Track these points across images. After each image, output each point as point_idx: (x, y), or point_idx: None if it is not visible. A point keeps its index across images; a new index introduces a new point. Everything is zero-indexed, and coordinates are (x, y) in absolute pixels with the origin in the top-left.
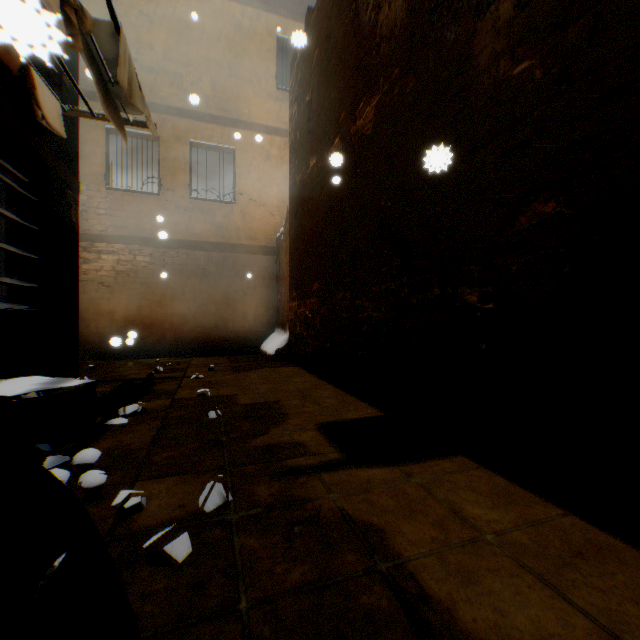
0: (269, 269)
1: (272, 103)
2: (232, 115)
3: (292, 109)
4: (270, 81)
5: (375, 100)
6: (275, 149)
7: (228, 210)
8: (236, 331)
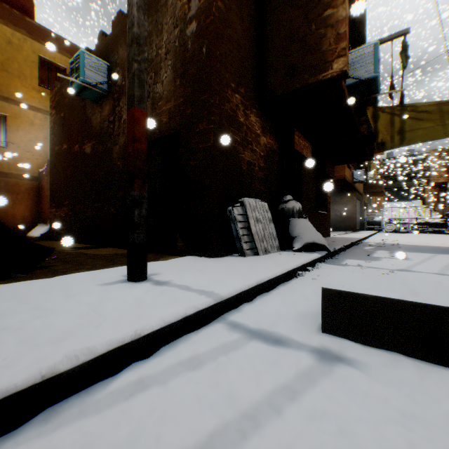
0: (34, 189)
1: (37, 93)
2: (6, 94)
3: (53, 110)
4: (35, 80)
5: (92, 143)
6: (39, 120)
7: (2, 151)
8: (9, 225)
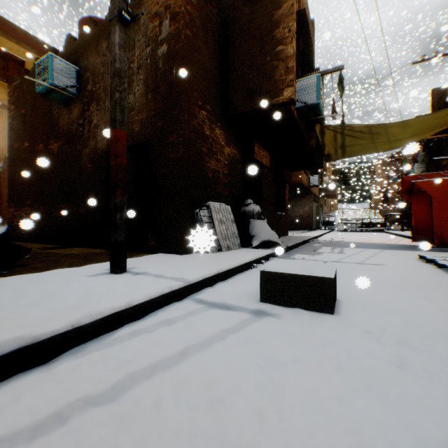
0: None
1: None
2: None
3: (12, 105)
4: None
5: (59, 144)
6: None
7: None
8: None
